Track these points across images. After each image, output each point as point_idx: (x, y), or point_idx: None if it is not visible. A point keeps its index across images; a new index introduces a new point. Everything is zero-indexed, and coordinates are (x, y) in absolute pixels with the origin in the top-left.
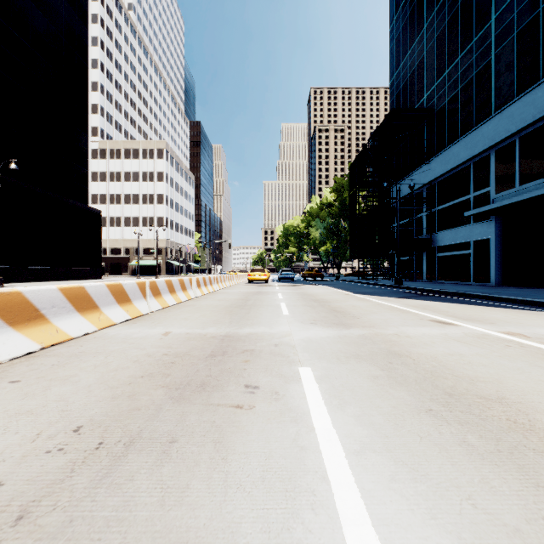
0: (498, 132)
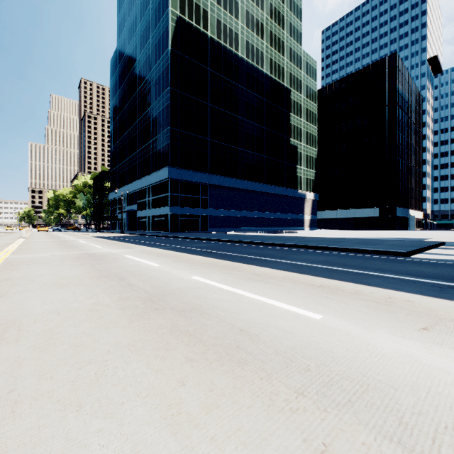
0: (126, 191)
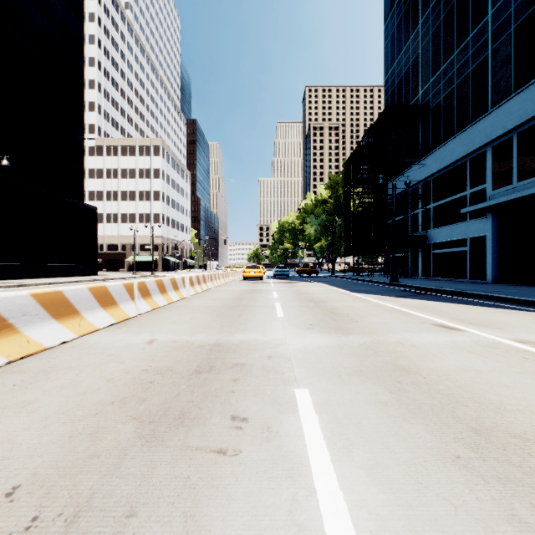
0: (495, 128)
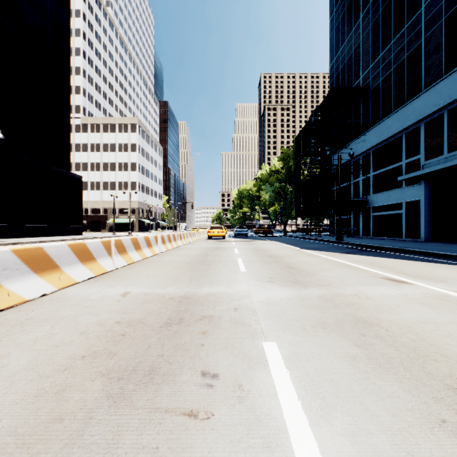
0: (428, 106)
